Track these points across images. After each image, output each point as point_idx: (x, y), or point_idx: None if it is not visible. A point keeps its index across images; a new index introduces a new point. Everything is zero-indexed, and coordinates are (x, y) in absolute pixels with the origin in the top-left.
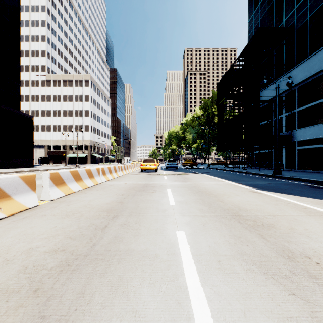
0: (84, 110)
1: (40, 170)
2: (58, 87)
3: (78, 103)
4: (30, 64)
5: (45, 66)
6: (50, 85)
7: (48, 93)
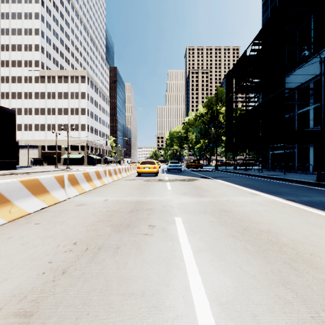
0: (80, 108)
1: (17, 174)
2: (53, 83)
3: (74, 100)
4: (22, 59)
5: (39, 61)
6: (44, 81)
7: (42, 89)
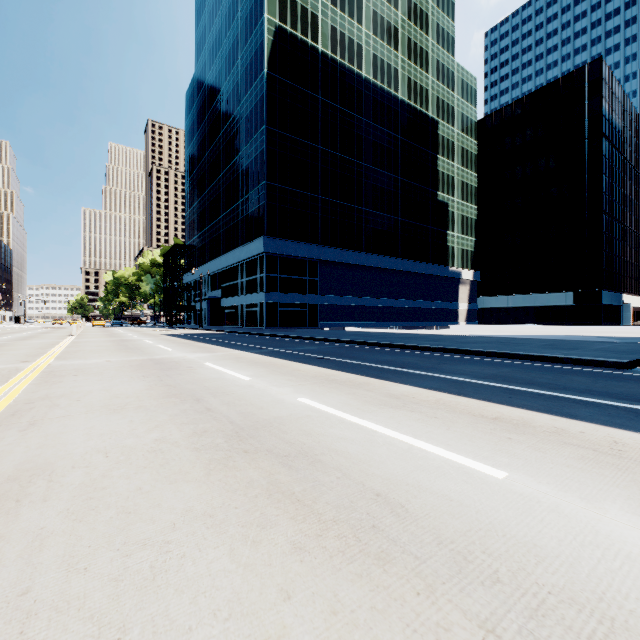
0: None
1: None
2: None
3: None
4: None
5: None
6: None
7: None
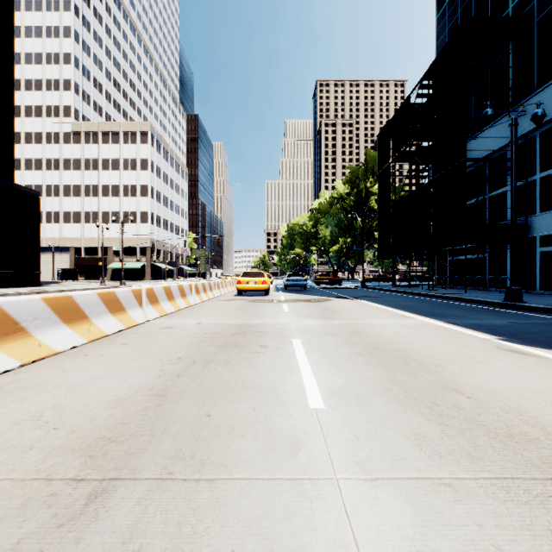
0: (139, 186)
1: (46, 293)
2: (94, 145)
3: (130, 172)
4: (43, 104)
5: (71, 107)
6: (80, 140)
7: (76, 154)
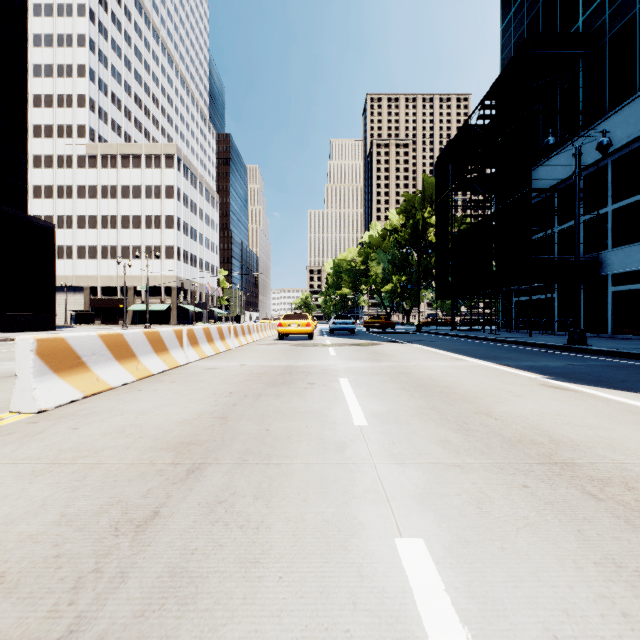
0: (164, 216)
1: None
2: (112, 169)
3: (153, 201)
4: (54, 123)
5: (86, 126)
6: (96, 164)
7: (92, 180)
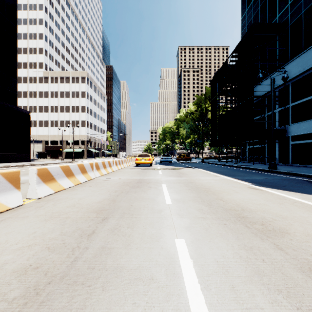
0: (81, 106)
1: (36, 165)
2: (55, 84)
3: (75, 99)
4: (27, 61)
5: (43, 63)
6: (48, 81)
7: (46, 89)
